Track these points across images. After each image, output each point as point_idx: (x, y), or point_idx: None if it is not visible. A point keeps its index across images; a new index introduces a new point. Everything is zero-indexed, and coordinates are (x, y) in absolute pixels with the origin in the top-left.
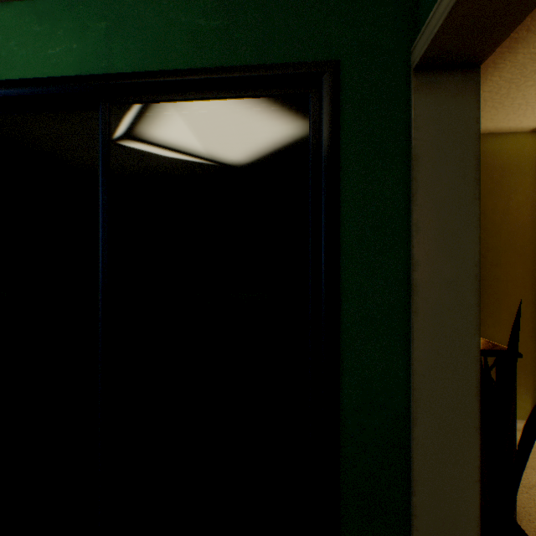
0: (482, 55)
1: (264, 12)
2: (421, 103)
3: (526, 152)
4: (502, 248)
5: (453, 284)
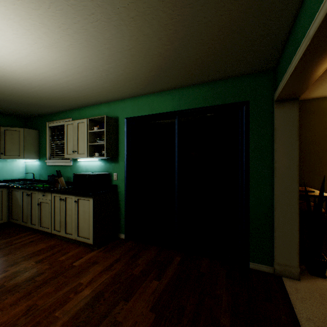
0: (297, 97)
1: (225, 88)
2: (277, 112)
3: None
4: None
5: (288, 167)
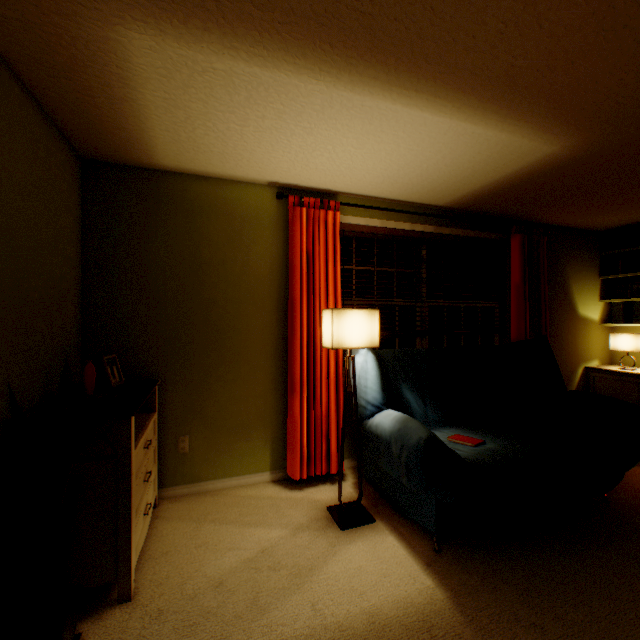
0: None
1: None
2: None
3: (266, 204)
4: (244, 300)
5: None
